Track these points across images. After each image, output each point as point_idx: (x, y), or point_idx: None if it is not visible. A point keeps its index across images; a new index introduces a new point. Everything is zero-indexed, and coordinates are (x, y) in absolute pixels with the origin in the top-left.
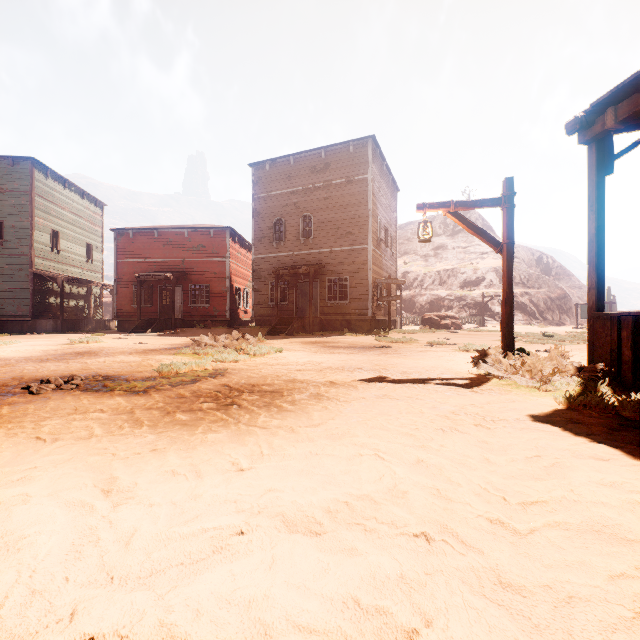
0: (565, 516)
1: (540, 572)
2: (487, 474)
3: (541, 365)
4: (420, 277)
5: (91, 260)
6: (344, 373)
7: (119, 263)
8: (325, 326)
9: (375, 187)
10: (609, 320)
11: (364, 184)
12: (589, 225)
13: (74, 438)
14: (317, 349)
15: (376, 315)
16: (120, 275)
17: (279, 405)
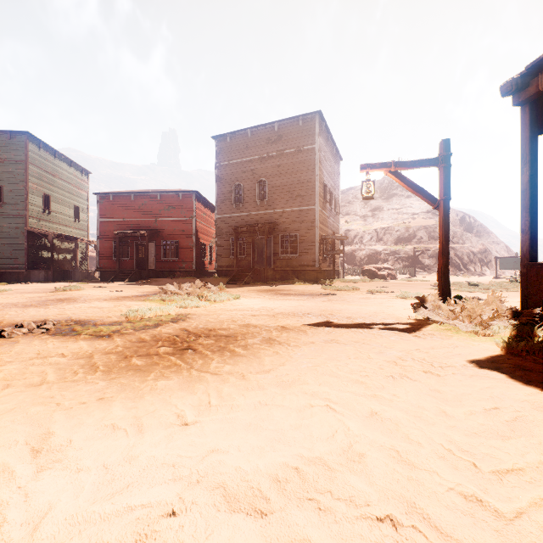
0: None
1: None
2: (447, 430)
3: (481, 312)
4: (360, 234)
5: (78, 220)
6: (294, 318)
7: (101, 222)
8: (278, 276)
9: (321, 156)
10: (542, 269)
11: (312, 153)
12: (522, 181)
13: (25, 385)
14: (270, 296)
15: (322, 267)
16: (102, 232)
17: (232, 350)
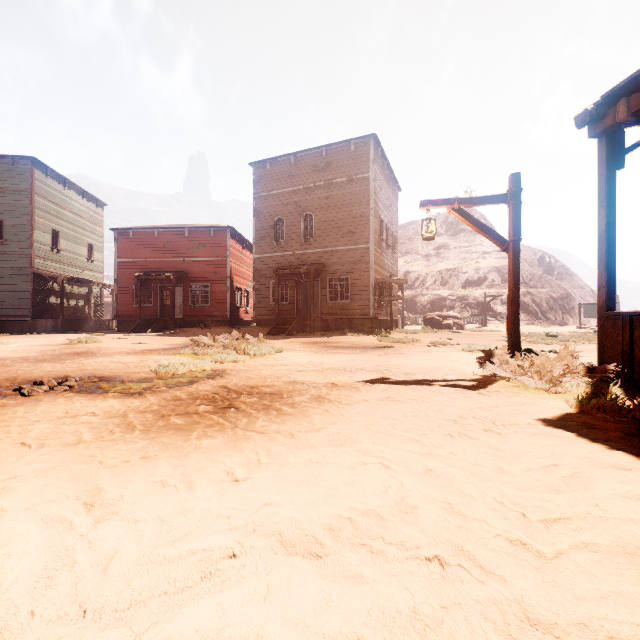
0: (592, 535)
1: (572, 606)
2: (502, 485)
3: (551, 366)
4: (422, 277)
5: (91, 260)
6: (346, 374)
7: (119, 263)
8: (326, 326)
9: (376, 186)
10: (620, 319)
11: (365, 183)
12: (599, 221)
13: (61, 444)
14: (318, 349)
15: (377, 315)
16: (120, 275)
17: (278, 408)
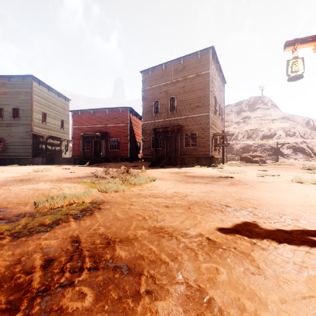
0: None
1: None
2: None
3: None
4: (235, 134)
5: (63, 128)
6: (215, 215)
7: (74, 128)
8: (183, 161)
9: (213, 78)
10: None
11: (207, 76)
12: None
13: None
14: (180, 178)
15: (214, 155)
16: (74, 134)
17: None
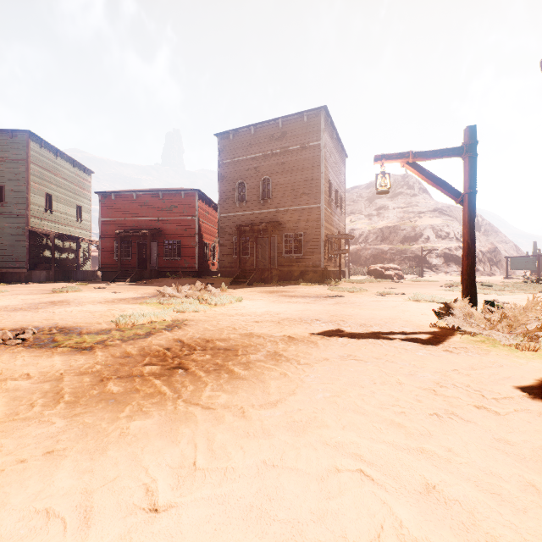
0: None
1: None
2: None
3: (527, 323)
4: (365, 233)
5: (80, 219)
6: (302, 325)
7: (103, 222)
8: (282, 276)
9: (327, 152)
10: None
11: (317, 150)
12: None
13: None
14: (275, 298)
15: (327, 267)
16: (104, 232)
17: (231, 370)
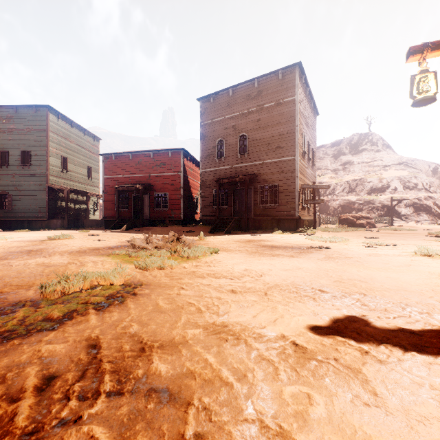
0: None
1: None
2: None
3: None
4: (332, 186)
5: (91, 178)
6: (305, 305)
7: (106, 179)
8: (258, 225)
9: (301, 107)
10: None
11: (291, 105)
12: None
13: None
14: (254, 249)
15: (301, 216)
16: (106, 187)
17: None
